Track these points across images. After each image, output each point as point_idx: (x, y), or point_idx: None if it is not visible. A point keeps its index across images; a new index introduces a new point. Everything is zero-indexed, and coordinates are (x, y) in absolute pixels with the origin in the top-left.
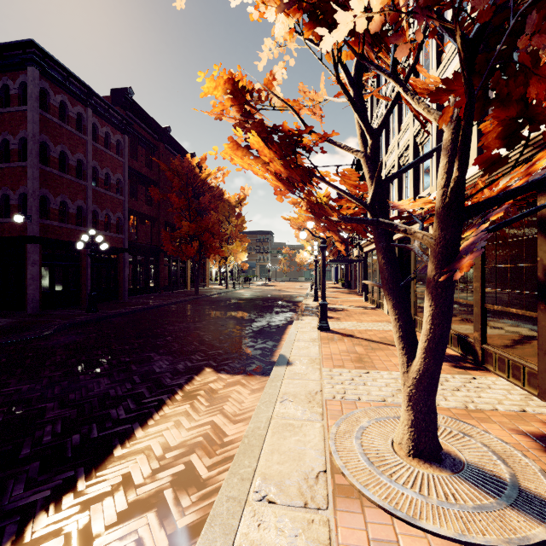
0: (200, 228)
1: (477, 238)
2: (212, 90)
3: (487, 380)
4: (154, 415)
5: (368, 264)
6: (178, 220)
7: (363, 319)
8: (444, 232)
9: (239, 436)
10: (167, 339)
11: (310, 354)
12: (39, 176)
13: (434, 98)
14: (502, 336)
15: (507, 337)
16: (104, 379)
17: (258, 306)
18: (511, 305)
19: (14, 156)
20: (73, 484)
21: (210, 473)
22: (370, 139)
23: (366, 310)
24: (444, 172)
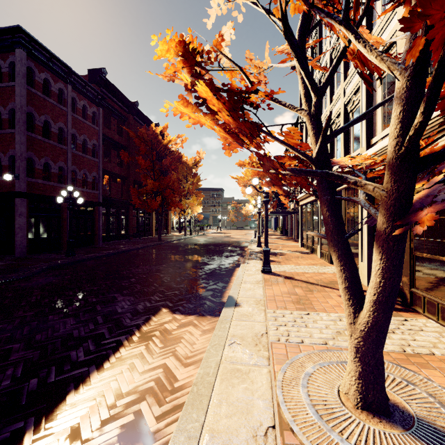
0: (163, 185)
1: (432, 190)
2: (165, 52)
3: (418, 322)
4: (111, 357)
5: (303, 215)
6: (144, 179)
7: (300, 262)
8: (398, 184)
9: (189, 381)
10: (131, 280)
11: (255, 295)
12: (26, 141)
13: (406, 26)
14: (430, 281)
15: (436, 282)
16: (70, 319)
17: (211, 251)
18: (440, 254)
19: (4, 124)
20: (20, 437)
21: (158, 424)
22: (315, 97)
23: (302, 254)
24: (397, 122)
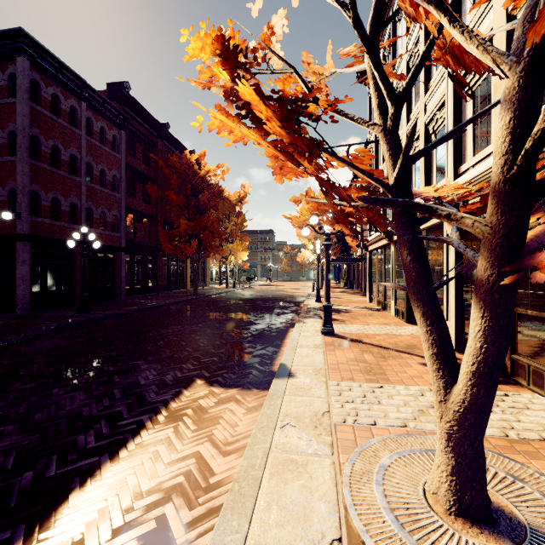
0: (199, 226)
1: None
2: (198, 51)
3: (522, 397)
4: (129, 442)
5: (373, 263)
6: (177, 218)
7: (370, 321)
8: (506, 216)
9: (229, 475)
10: (159, 344)
11: (314, 363)
12: (29, 171)
13: None
14: (537, 346)
15: (544, 347)
16: (80, 393)
17: (259, 307)
18: None
19: (3, 150)
20: None
21: (187, 534)
22: (392, 106)
23: (371, 311)
24: (506, 133)
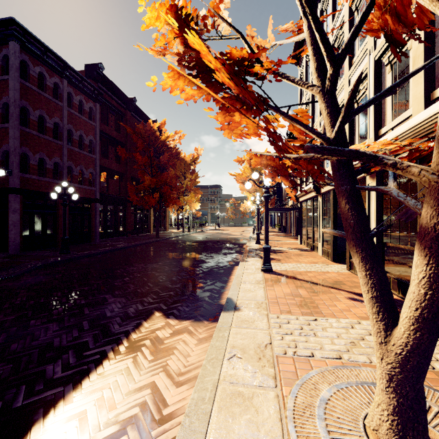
0: (160, 181)
1: None
2: (154, 21)
3: None
4: (92, 373)
5: (303, 211)
6: (142, 175)
7: (301, 260)
8: None
9: (181, 406)
10: (125, 279)
11: (256, 297)
12: (20, 136)
13: None
14: None
15: None
16: (53, 324)
17: (209, 248)
18: None
19: None
20: None
21: None
22: (331, 67)
23: (302, 251)
24: None
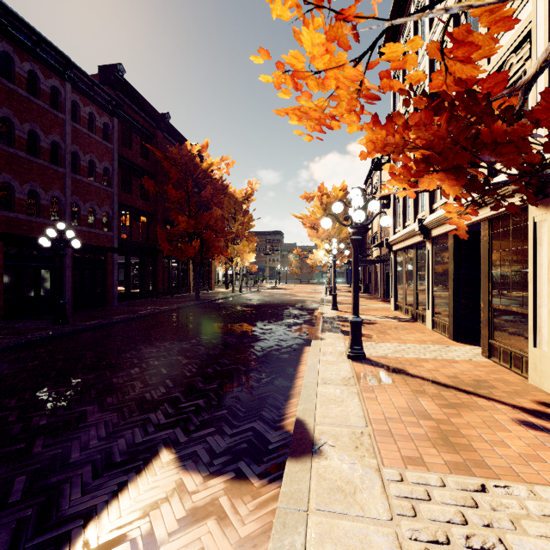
0: (201, 224)
1: None
2: None
3: None
4: None
5: (399, 264)
6: (177, 216)
7: (404, 338)
8: None
9: None
10: (132, 372)
11: (348, 419)
12: None
13: None
14: None
15: None
16: None
17: (266, 316)
18: None
19: None
20: None
21: None
22: None
23: (400, 322)
24: None
